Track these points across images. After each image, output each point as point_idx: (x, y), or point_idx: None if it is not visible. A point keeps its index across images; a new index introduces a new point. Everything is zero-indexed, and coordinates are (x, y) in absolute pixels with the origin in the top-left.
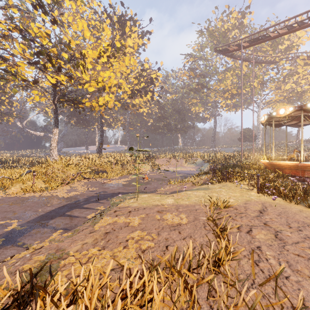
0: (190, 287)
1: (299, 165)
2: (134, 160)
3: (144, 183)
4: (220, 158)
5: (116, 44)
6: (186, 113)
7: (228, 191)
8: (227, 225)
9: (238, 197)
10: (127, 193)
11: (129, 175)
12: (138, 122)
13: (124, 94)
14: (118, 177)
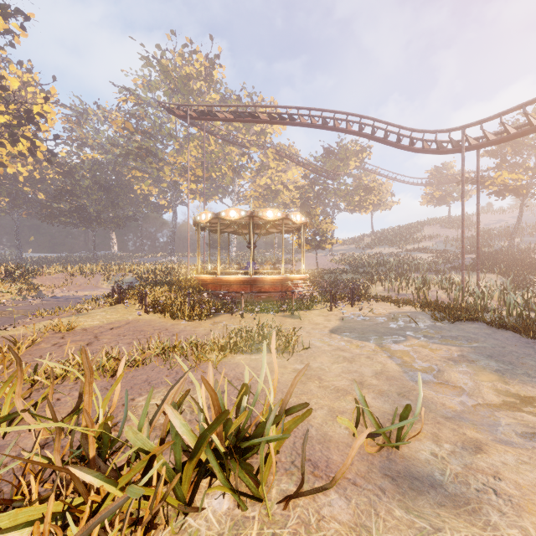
0: None
1: (216, 279)
2: None
3: None
4: (161, 272)
5: None
6: (122, 192)
7: (109, 314)
8: (44, 344)
9: (110, 319)
10: None
11: None
12: (2, 194)
13: None
14: None
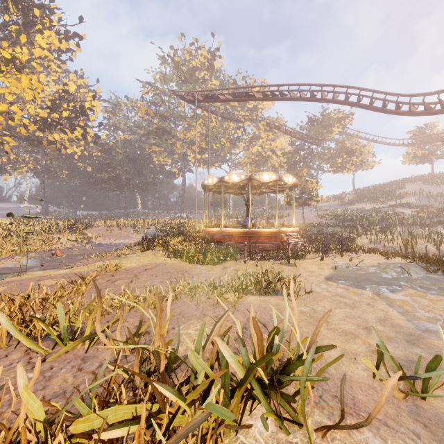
0: (19, 306)
1: (220, 232)
2: (48, 230)
3: (51, 261)
4: (175, 225)
5: (3, 54)
6: (145, 163)
7: (142, 258)
8: (101, 280)
9: (143, 262)
10: (13, 273)
11: (30, 253)
12: (64, 168)
13: (22, 129)
14: (9, 256)
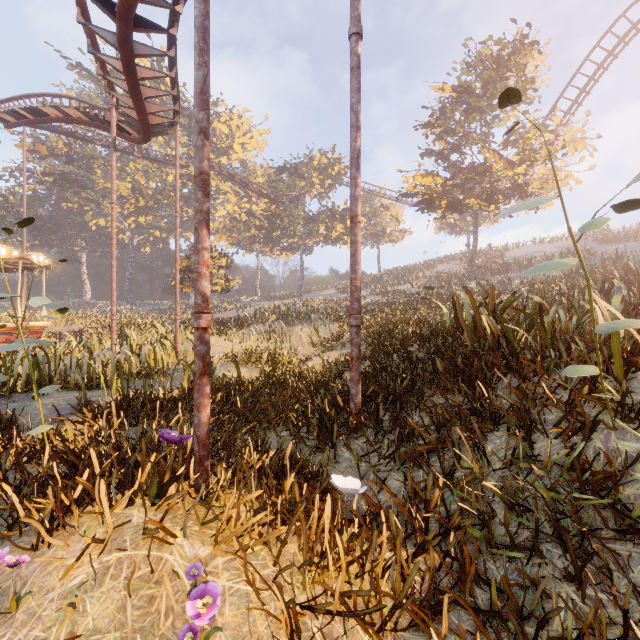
0: None
1: None
2: None
3: None
4: None
5: None
6: (63, 228)
7: None
8: None
9: None
10: None
11: None
12: None
13: None
14: None
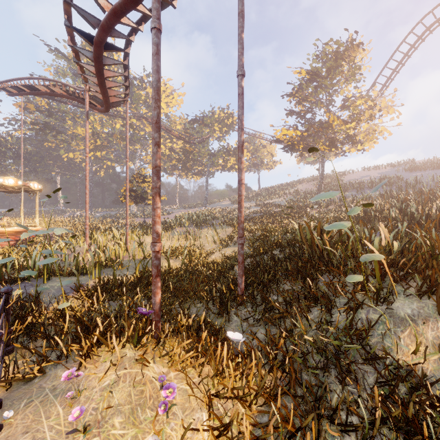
0: None
1: None
2: None
3: None
4: None
5: None
6: (45, 160)
7: None
8: None
9: None
10: None
11: None
12: None
13: None
14: None
